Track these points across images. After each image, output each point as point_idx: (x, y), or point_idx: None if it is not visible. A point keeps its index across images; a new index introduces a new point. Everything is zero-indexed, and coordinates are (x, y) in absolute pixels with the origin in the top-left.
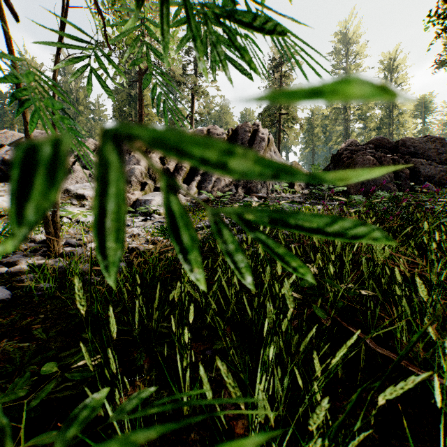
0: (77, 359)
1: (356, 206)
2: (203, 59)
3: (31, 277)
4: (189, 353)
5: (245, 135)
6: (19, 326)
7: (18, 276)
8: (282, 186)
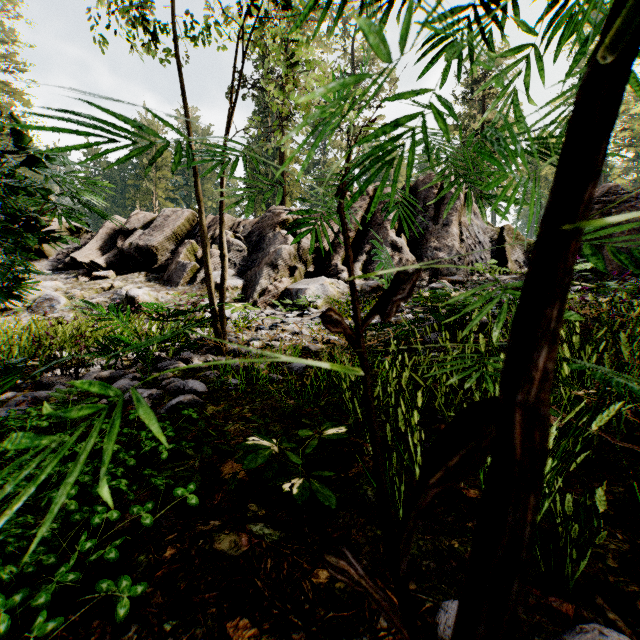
0: (325, 428)
1: (615, 292)
2: (470, 213)
3: (215, 374)
4: (406, 443)
5: (429, 193)
6: (232, 413)
7: (200, 372)
8: (487, 264)
